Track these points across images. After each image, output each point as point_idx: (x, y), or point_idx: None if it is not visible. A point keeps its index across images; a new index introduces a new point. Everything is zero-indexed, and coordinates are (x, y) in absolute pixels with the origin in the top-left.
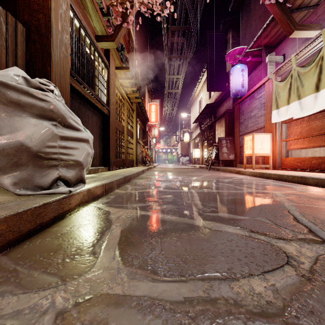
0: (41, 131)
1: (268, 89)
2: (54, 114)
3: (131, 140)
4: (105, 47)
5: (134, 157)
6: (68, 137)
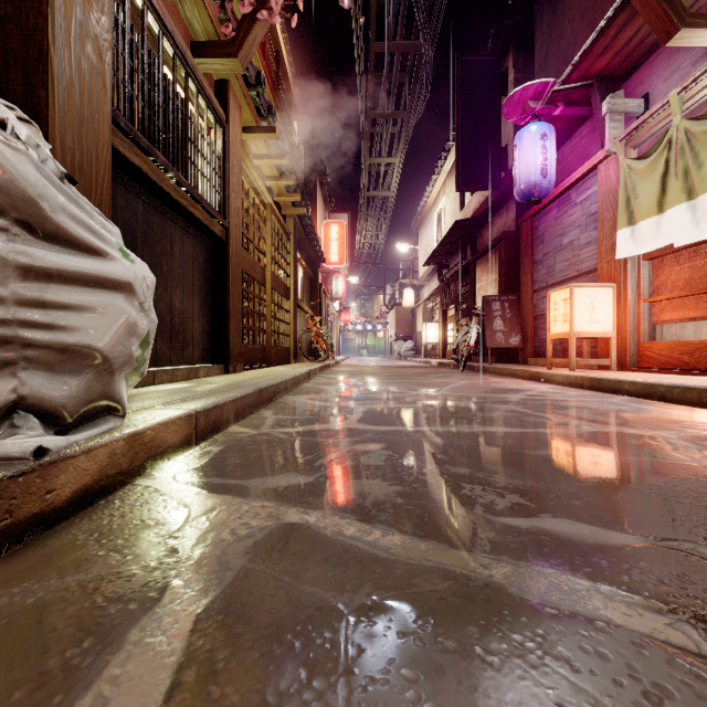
0: None
1: (606, 180)
2: None
3: (282, 302)
4: (216, 72)
5: (291, 342)
6: (52, 272)
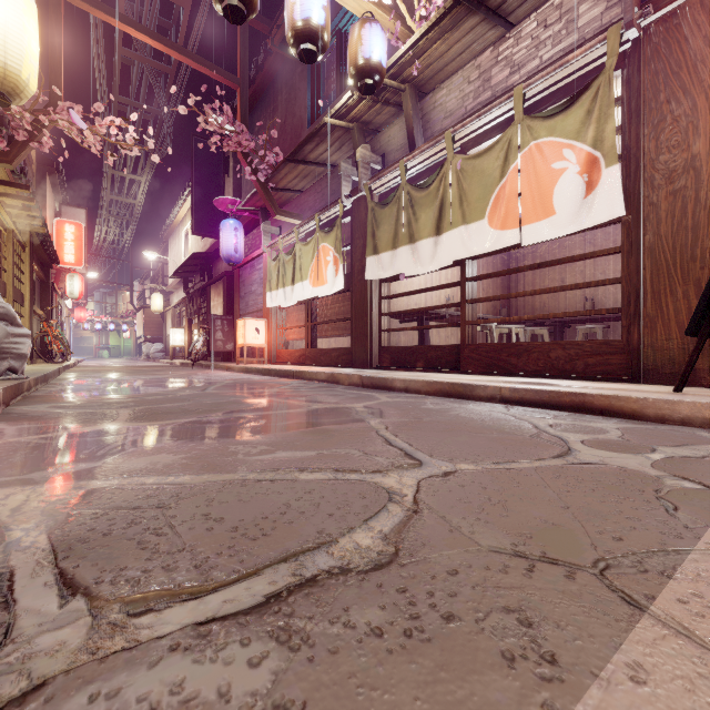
0: None
1: (266, 263)
2: (8, 316)
3: (19, 309)
4: None
5: None
6: (17, 335)
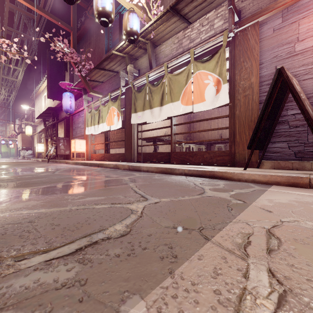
0: None
1: (85, 114)
2: None
3: None
4: None
5: None
6: None
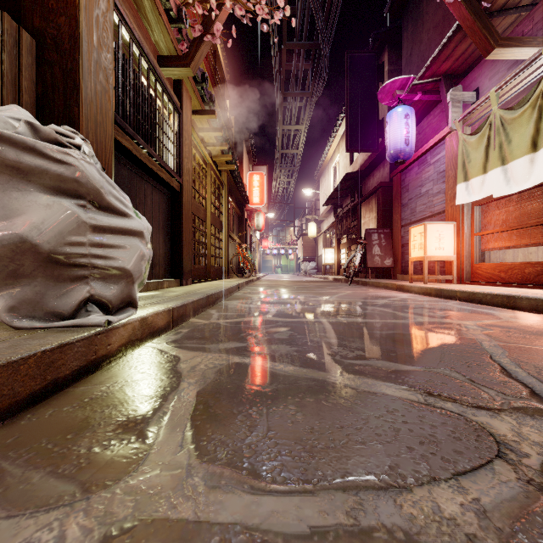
0: (58, 216)
1: (450, 148)
2: (81, 186)
3: (218, 234)
4: (175, 76)
5: (224, 263)
6: (106, 228)
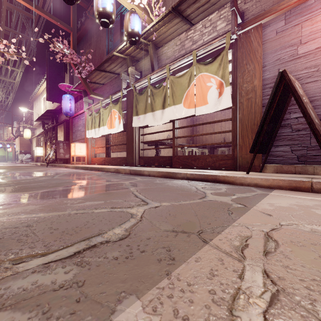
0: None
1: (86, 116)
2: None
3: None
4: None
5: None
6: None
